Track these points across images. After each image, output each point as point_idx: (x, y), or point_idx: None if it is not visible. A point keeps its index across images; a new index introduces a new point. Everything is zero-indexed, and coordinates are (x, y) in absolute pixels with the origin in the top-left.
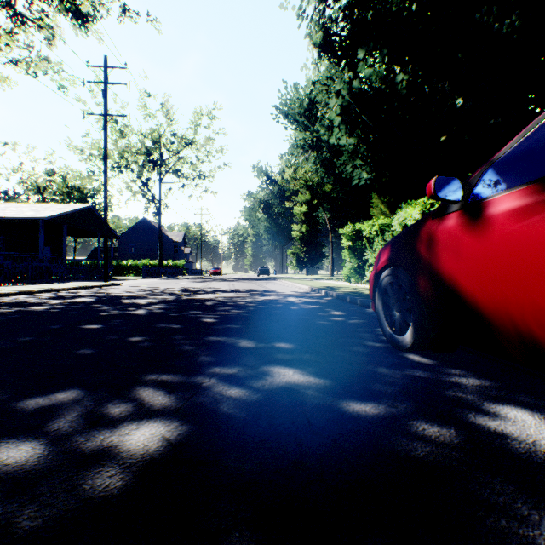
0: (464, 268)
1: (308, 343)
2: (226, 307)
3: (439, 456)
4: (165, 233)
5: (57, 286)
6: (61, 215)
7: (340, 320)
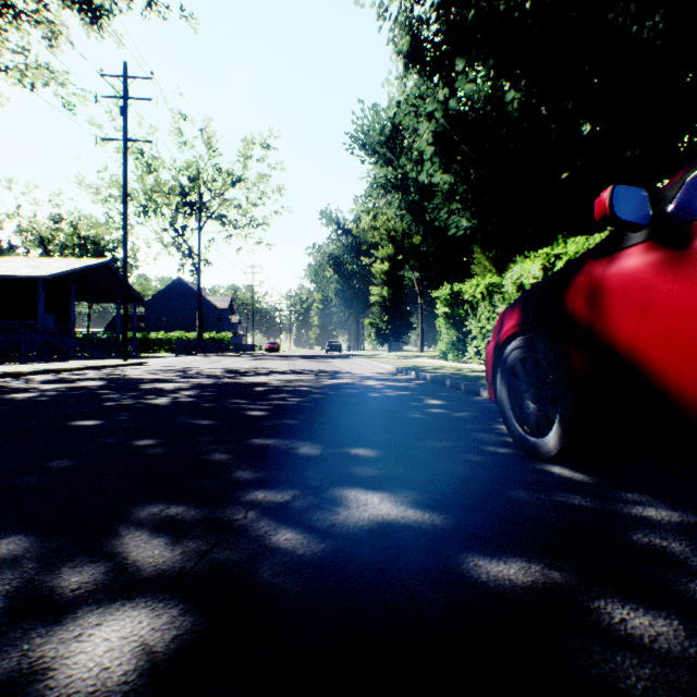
0: (660, 333)
1: (399, 448)
2: (281, 394)
3: (677, 693)
4: (206, 298)
5: (58, 366)
6: (68, 272)
7: (440, 413)
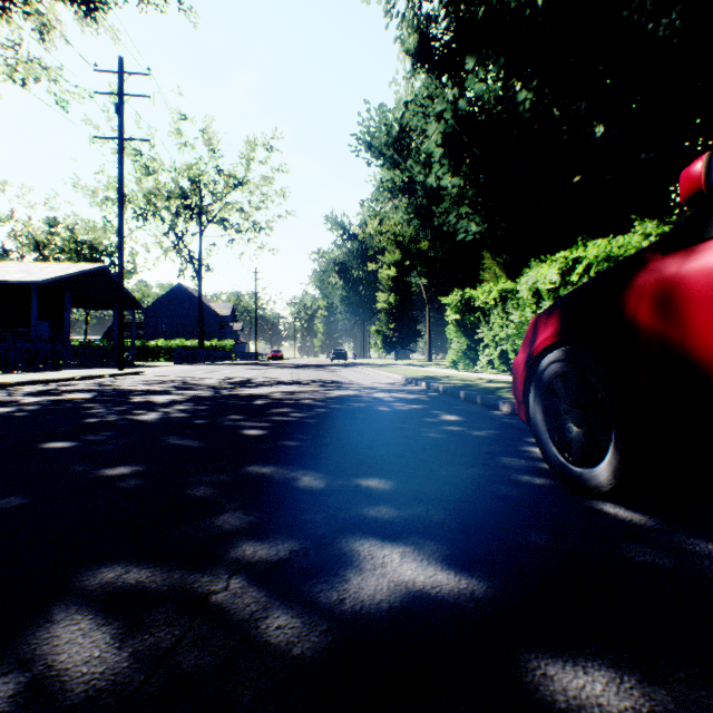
0: None
1: (418, 479)
2: (283, 409)
3: None
4: (208, 304)
5: (48, 376)
6: (62, 277)
7: (459, 431)
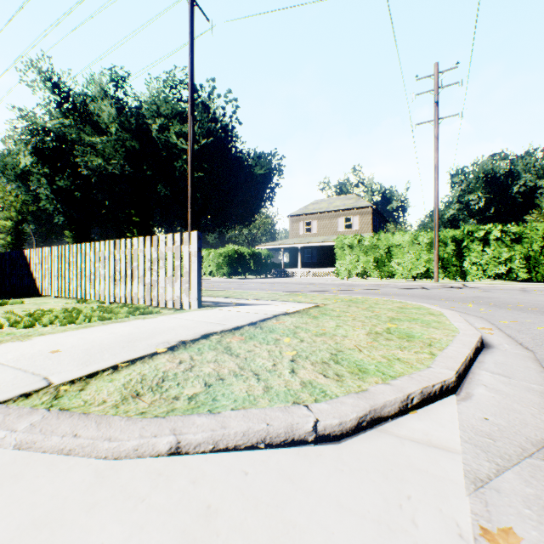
0: None
1: None
2: None
3: None
4: None
5: None
6: None
7: None
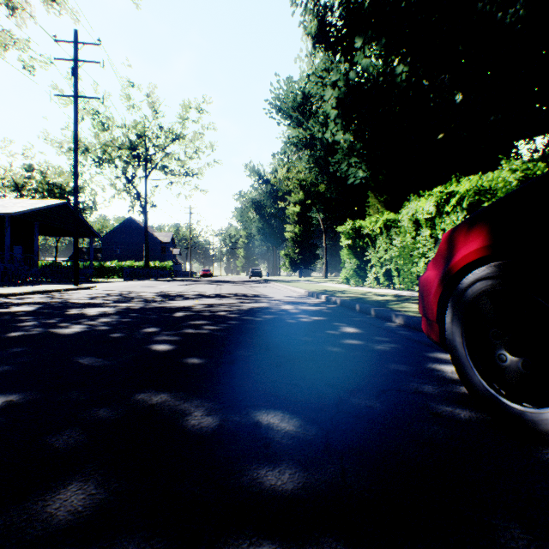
0: None
1: (327, 412)
2: (198, 321)
3: None
4: (152, 233)
5: (10, 290)
6: (31, 210)
7: (361, 345)
